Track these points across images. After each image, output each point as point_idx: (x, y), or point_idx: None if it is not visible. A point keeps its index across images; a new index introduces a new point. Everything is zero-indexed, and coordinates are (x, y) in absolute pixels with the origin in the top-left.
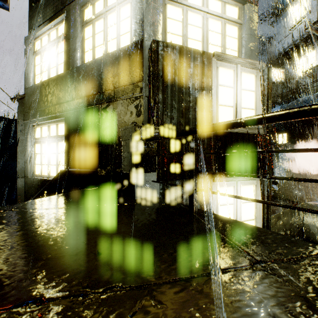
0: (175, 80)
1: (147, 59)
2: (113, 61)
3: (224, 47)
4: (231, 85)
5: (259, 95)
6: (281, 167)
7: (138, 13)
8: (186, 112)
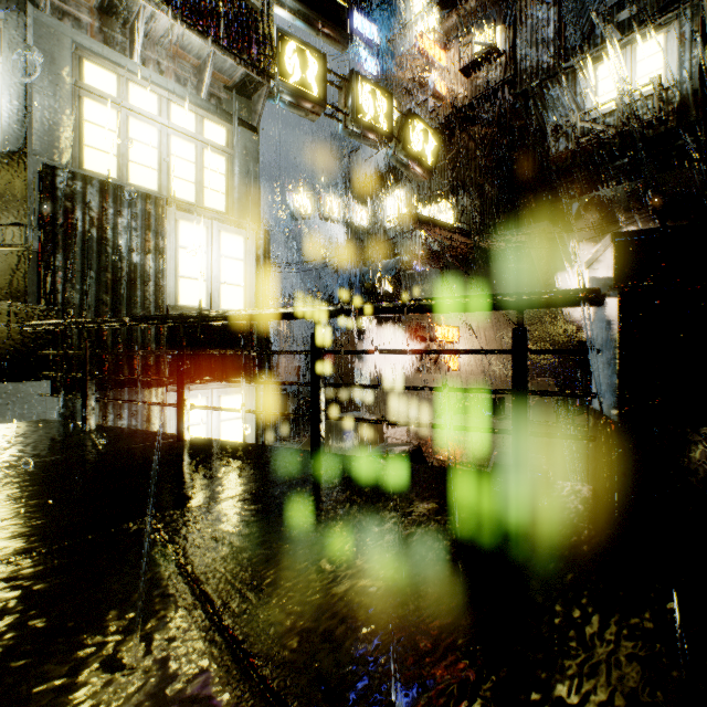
0: (91, 233)
1: (36, 188)
2: None
3: (201, 185)
4: (203, 249)
5: (251, 267)
6: (366, 368)
7: (16, 103)
8: (115, 284)
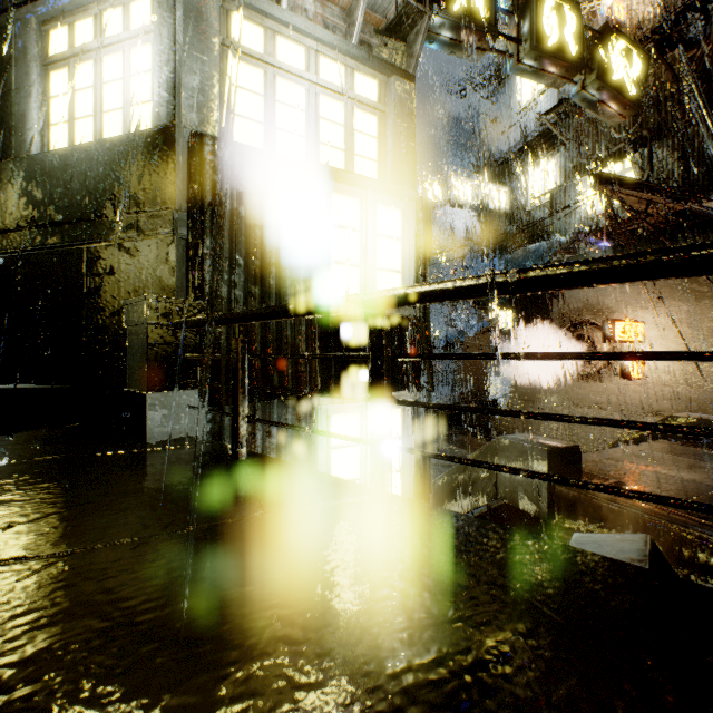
0: (239, 212)
1: (185, 165)
2: (113, 158)
3: (351, 153)
4: (357, 227)
5: (409, 247)
6: (504, 374)
7: (165, 69)
8: (264, 273)
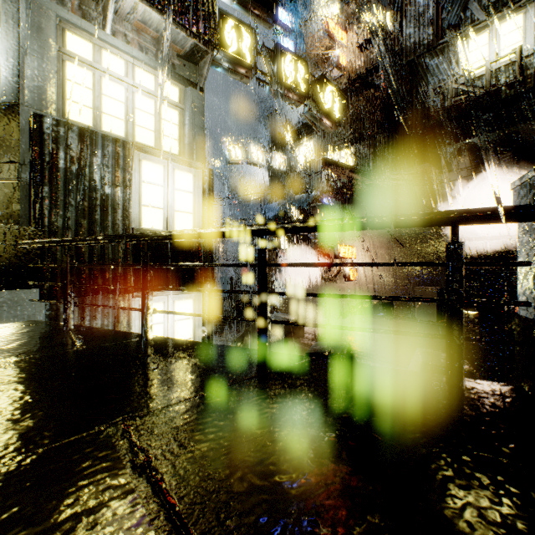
0: (72, 169)
1: (28, 133)
2: None
3: (159, 133)
4: (161, 183)
5: (198, 198)
6: (284, 279)
7: (11, 64)
8: (91, 211)
